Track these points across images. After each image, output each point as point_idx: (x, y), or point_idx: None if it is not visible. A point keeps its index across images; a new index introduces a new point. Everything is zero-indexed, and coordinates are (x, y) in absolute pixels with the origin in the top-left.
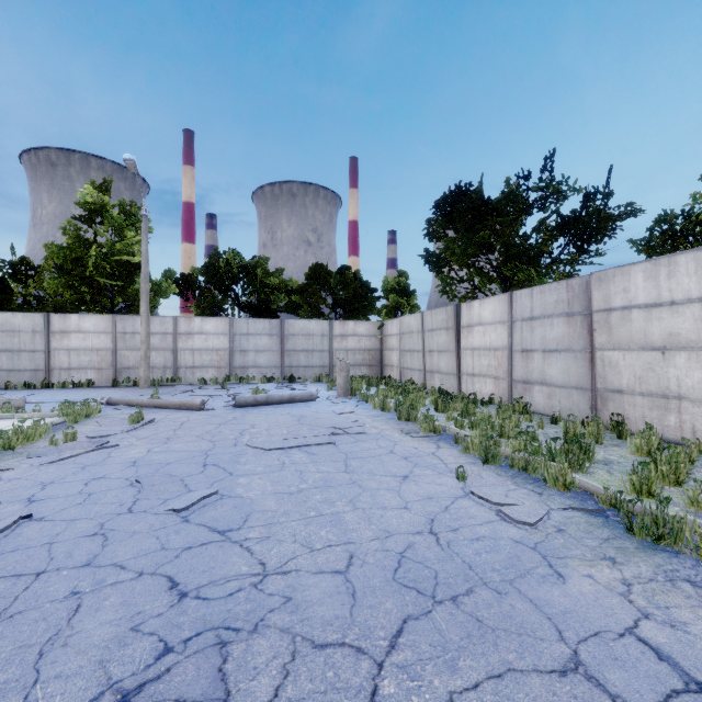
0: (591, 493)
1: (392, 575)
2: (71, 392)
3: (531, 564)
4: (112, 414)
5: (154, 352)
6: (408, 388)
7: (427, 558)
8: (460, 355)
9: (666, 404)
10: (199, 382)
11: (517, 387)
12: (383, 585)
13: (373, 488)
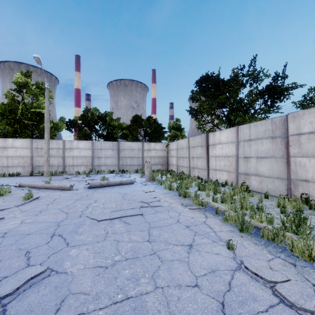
0: None
1: None
2: (6, 179)
3: None
4: (18, 193)
5: (52, 158)
6: (182, 176)
7: None
8: (208, 160)
9: None
10: (75, 173)
11: (241, 177)
12: None
13: (169, 260)
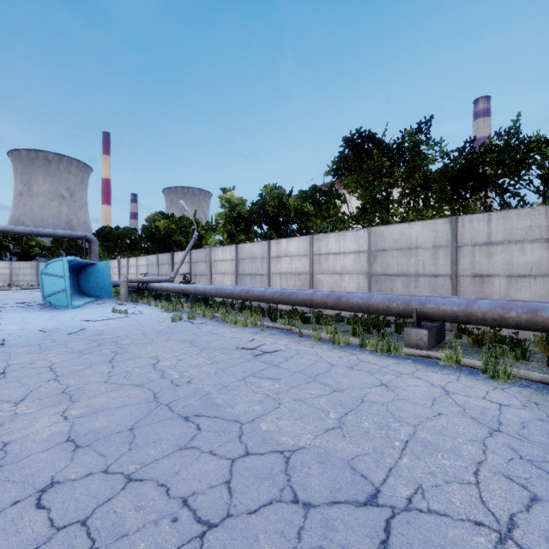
0: None
1: None
2: None
3: None
4: None
5: None
6: None
7: None
8: None
9: None
10: None
11: None
12: None
13: None
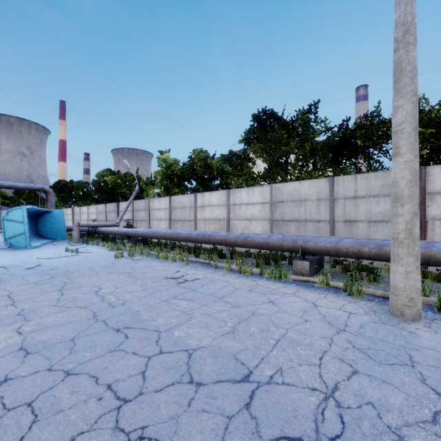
0: None
1: None
2: None
3: None
4: None
5: None
6: None
7: None
8: None
9: None
10: None
11: None
12: None
13: None
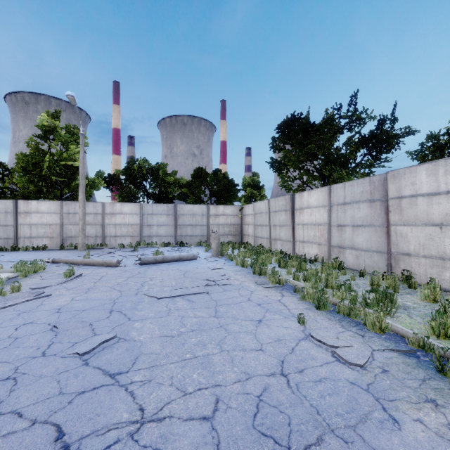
0: (401, 335)
1: (251, 421)
2: (31, 253)
3: (368, 407)
4: (54, 269)
5: (88, 226)
6: (259, 251)
7: (280, 402)
8: (294, 228)
9: (443, 264)
10: (119, 246)
11: (334, 250)
12: (244, 433)
13: (236, 331)
